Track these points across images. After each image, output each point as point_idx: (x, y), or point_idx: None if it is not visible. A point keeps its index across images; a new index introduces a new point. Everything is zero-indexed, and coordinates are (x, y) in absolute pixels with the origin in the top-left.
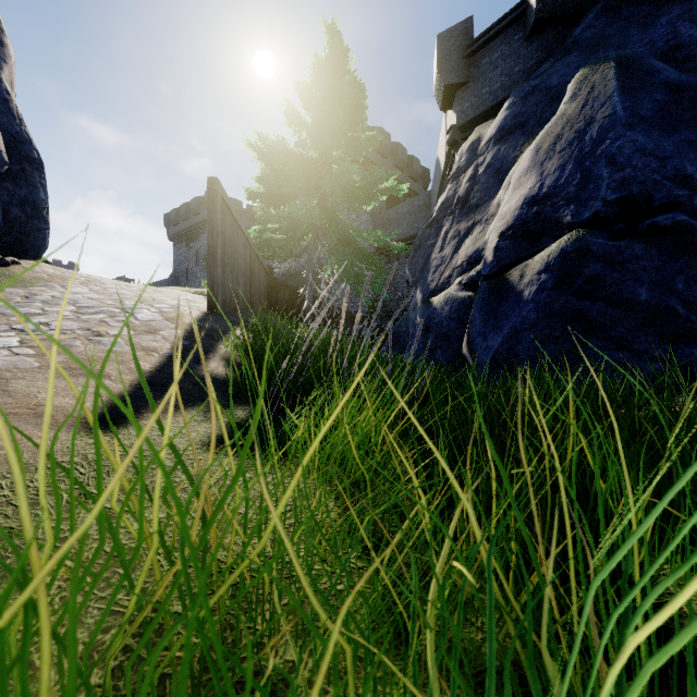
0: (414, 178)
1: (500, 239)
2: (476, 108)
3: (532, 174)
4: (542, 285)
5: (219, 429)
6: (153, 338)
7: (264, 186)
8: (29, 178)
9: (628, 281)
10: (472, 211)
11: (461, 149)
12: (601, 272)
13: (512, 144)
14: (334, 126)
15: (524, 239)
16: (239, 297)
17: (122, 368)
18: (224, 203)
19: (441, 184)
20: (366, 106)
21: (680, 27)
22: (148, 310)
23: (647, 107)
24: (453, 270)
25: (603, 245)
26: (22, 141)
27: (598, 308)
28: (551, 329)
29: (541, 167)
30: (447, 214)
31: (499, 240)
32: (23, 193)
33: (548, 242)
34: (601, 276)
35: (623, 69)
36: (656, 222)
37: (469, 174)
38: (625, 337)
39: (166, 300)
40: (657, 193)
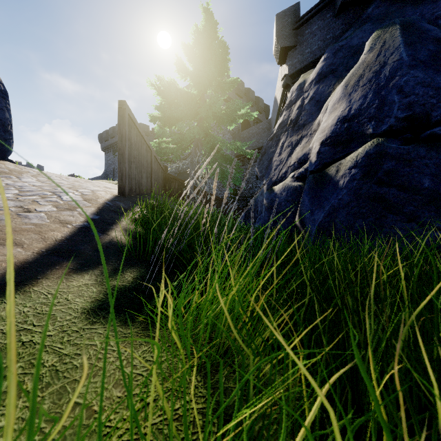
0: (259, 111)
1: (321, 146)
2: (301, 62)
3: (343, 102)
4: (353, 177)
5: (104, 293)
6: (70, 213)
7: (161, 112)
8: None
9: (415, 173)
10: (300, 129)
11: (292, 89)
12: (395, 167)
13: (327, 83)
14: (208, 72)
15: (338, 145)
16: (142, 186)
17: (37, 237)
18: (131, 119)
19: (278, 114)
20: (229, 59)
21: (440, 4)
22: (73, 194)
23: (424, 54)
24: (288, 168)
25: (396, 148)
26: None
27: (393, 193)
28: (359, 207)
29: (349, 96)
30: (283, 131)
31: (320, 146)
32: None
33: (355, 147)
34: (395, 170)
35: (405, 29)
36: (434, 132)
37: (298, 104)
38: (414, 213)
39: (89, 187)
40: (433, 112)
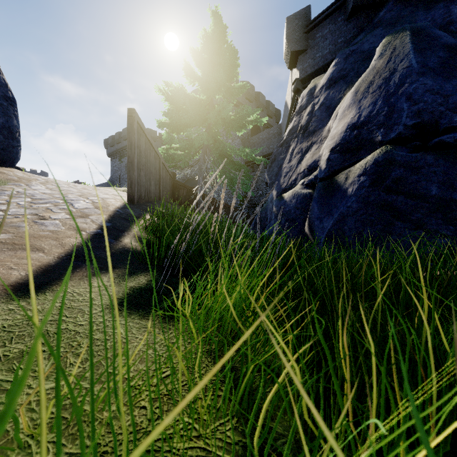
0: (270, 115)
1: (331, 153)
2: (312, 67)
3: (352, 108)
4: (361, 184)
5: (122, 293)
6: (83, 221)
7: (169, 118)
8: (6, 110)
9: (423, 181)
10: (310, 135)
11: (302, 94)
12: (403, 175)
13: (338, 89)
14: (217, 78)
15: (348, 152)
16: (151, 193)
17: (55, 243)
18: (140, 127)
19: (288, 119)
20: (238, 64)
21: (453, 9)
22: (84, 201)
23: (433, 61)
24: (298, 175)
25: (405, 156)
26: (0, 84)
27: (401, 200)
28: (368, 215)
29: (359, 103)
30: (293, 137)
31: (330, 153)
32: (1, 121)
33: (365, 154)
34: (403, 177)
35: (415, 36)
36: (441, 140)
37: (308, 110)
38: (421, 220)
39: (99, 194)
40: (442, 120)
